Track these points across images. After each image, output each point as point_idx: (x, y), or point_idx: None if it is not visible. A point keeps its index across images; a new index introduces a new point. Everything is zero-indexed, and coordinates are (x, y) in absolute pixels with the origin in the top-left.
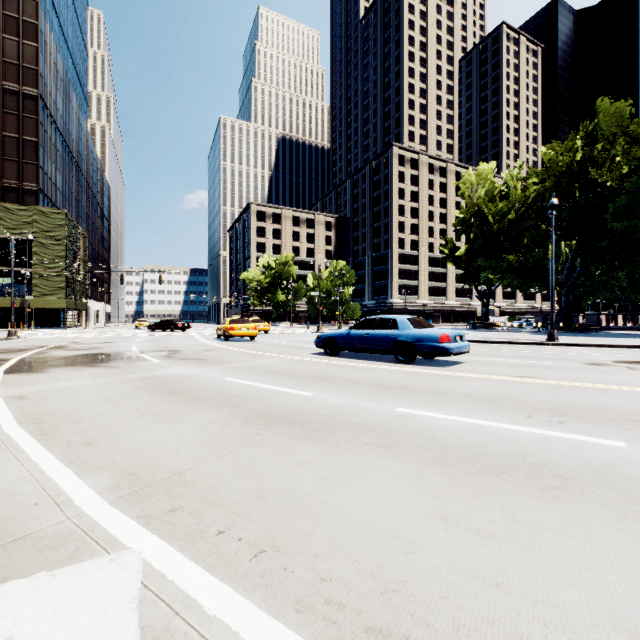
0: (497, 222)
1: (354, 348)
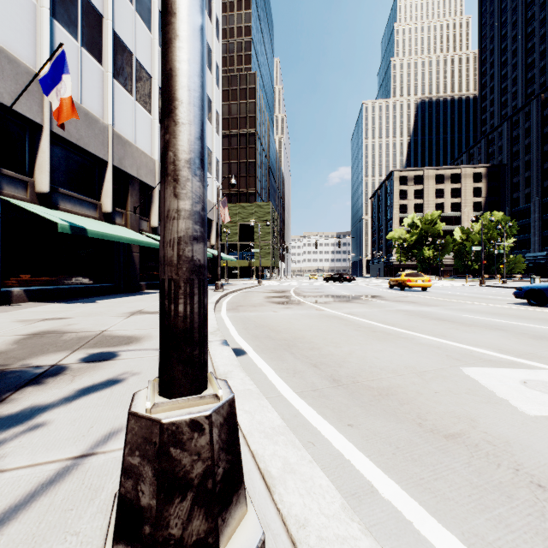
0: None
1: None
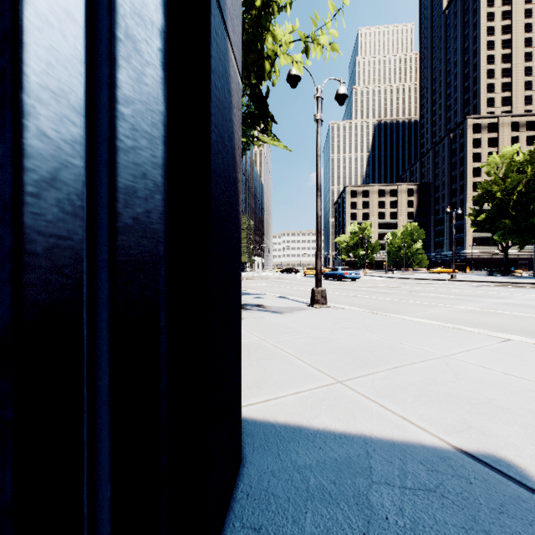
0: (506, 195)
1: (329, 277)
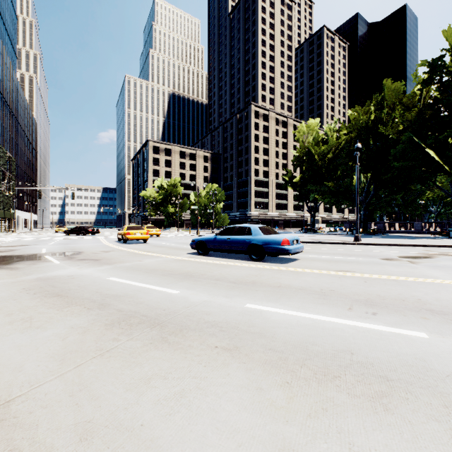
0: (320, 159)
1: (219, 249)
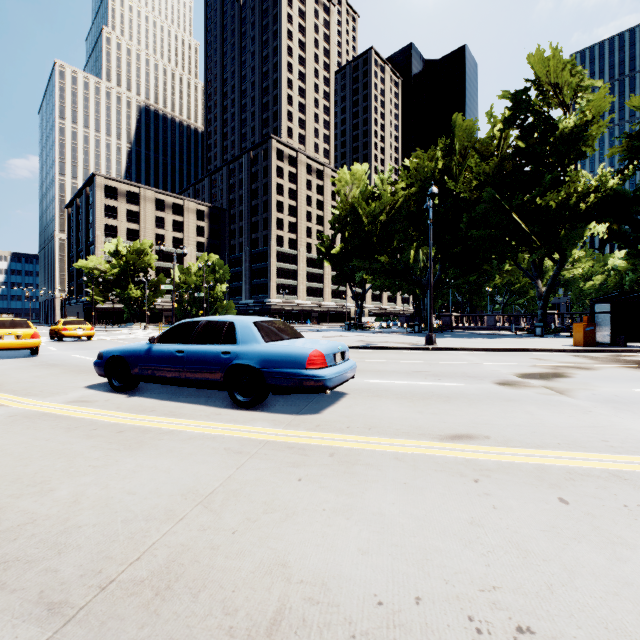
0: (371, 222)
1: (159, 377)
